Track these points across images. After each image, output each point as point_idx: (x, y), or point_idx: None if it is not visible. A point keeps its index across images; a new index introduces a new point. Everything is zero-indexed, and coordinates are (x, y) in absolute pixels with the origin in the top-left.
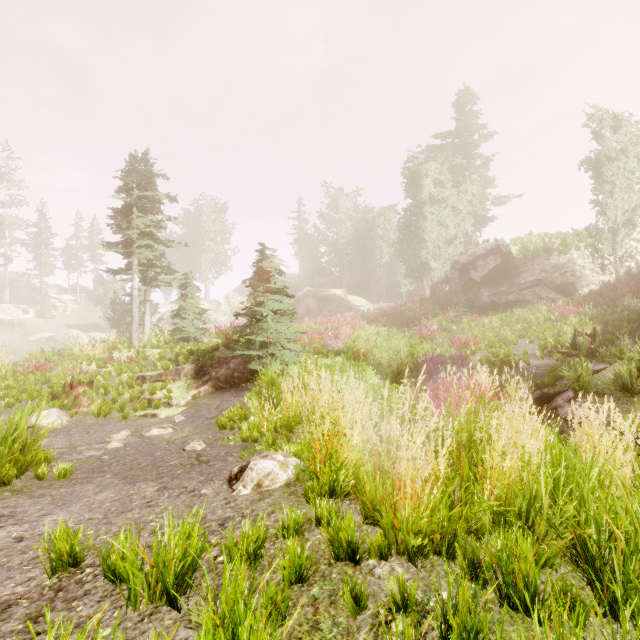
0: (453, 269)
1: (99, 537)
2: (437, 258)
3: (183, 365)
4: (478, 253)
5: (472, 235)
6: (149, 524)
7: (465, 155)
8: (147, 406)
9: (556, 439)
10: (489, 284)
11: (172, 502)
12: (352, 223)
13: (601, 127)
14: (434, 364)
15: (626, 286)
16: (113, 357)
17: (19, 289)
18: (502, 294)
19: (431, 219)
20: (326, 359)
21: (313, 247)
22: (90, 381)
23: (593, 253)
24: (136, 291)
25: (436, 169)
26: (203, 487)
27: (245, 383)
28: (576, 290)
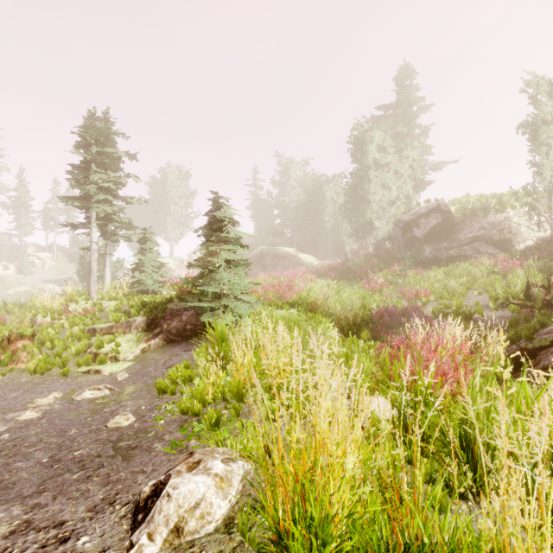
0: (396, 227)
1: None
2: (381, 218)
3: (134, 317)
4: (420, 212)
5: (411, 198)
6: None
7: (405, 124)
8: (93, 361)
9: None
10: (431, 240)
11: None
12: (302, 189)
13: (538, 92)
14: (390, 316)
15: None
16: (69, 309)
17: (1, 247)
18: (443, 250)
19: (375, 182)
20: (281, 311)
21: (267, 210)
22: (33, 334)
23: (530, 211)
24: (94, 244)
25: (380, 136)
26: (88, 526)
27: (197, 336)
28: (513, 246)
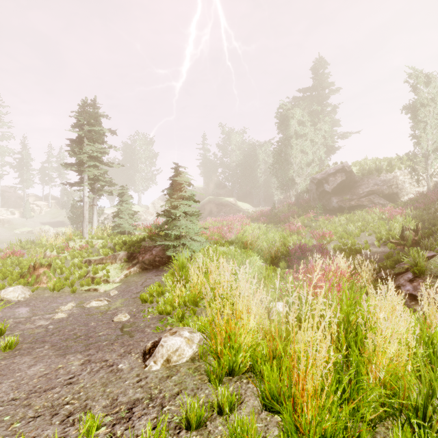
0: (311, 183)
1: (12, 425)
2: (300, 175)
3: (118, 252)
4: (329, 172)
5: (324, 160)
6: (64, 407)
7: (319, 104)
8: (91, 282)
9: (437, 328)
10: (337, 194)
11: (91, 379)
12: (240, 152)
13: (417, 82)
14: (301, 251)
15: (436, 195)
16: (69, 246)
17: (8, 197)
18: (346, 201)
19: (296, 148)
20: (223, 247)
21: (213, 168)
22: (49, 264)
23: (411, 172)
24: (86, 198)
25: (299, 113)
26: (121, 361)
27: (164, 265)
28: (399, 198)
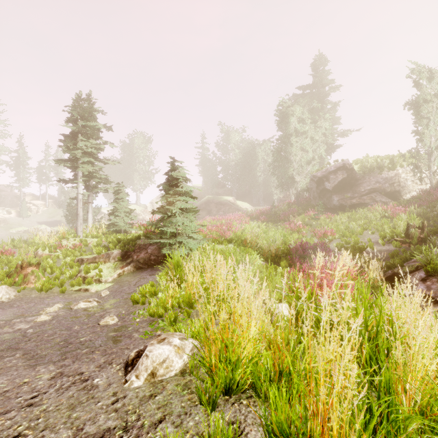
0: (312, 181)
1: None
2: (300, 174)
3: (112, 250)
4: (330, 169)
5: (324, 158)
6: None
7: (319, 101)
8: (82, 282)
9: None
10: (338, 192)
11: (57, 398)
12: (239, 150)
13: (420, 78)
14: (303, 249)
15: None
16: (62, 244)
17: (5, 196)
18: (348, 199)
19: (296, 146)
20: (221, 246)
21: (212, 167)
22: (38, 263)
23: (414, 169)
24: (80, 195)
25: (299, 110)
26: (98, 374)
27: (159, 264)
28: (401, 196)
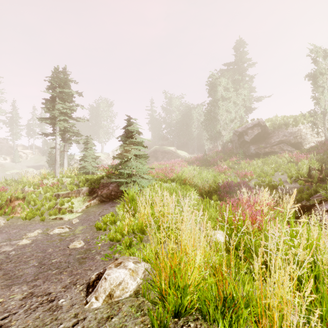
0: (234, 135)
1: None
2: (225, 129)
3: (82, 187)
4: (248, 126)
5: (243, 117)
6: None
7: (240, 74)
8: (58, 212)
9: None
10: (254, 143)
11: (24, 320)
12: (179, 112)
13: (317, 56)
14: (229, 187)
15: None
16: (43, 183)
17: (2, 147)
18: (262, 148)
19: (222, 108)
20: (166, 184)
21: (158, 125)
22: (24, 197)
23: (312, 125)
24: (58, 145)
25: (225, 81)
26: (63, 294)
27: (118, 198)
28: (302, 146)
